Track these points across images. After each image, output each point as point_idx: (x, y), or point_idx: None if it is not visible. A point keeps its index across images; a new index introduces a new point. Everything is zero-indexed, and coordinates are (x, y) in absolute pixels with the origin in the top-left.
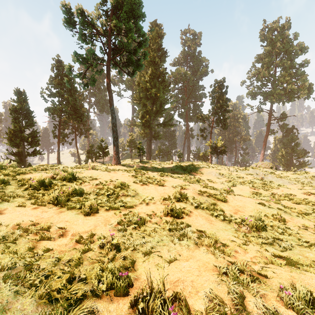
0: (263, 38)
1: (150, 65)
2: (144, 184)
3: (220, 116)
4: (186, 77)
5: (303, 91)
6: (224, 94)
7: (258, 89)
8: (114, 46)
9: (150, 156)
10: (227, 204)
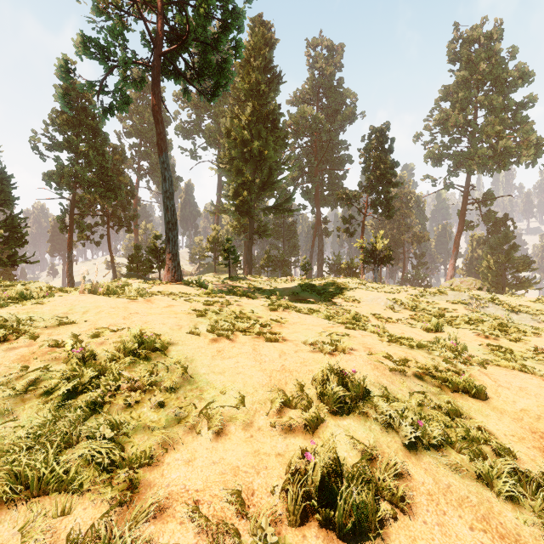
0: (454, 57)
1: (250, 97)
2: (223, 336)
3: (381, 193)
4: (316, 124)
5: (527, 151)
6: (387, 152)
7: (445, 148)
8: (171, 31)
9: (251, 268)
10: (489, 404)
